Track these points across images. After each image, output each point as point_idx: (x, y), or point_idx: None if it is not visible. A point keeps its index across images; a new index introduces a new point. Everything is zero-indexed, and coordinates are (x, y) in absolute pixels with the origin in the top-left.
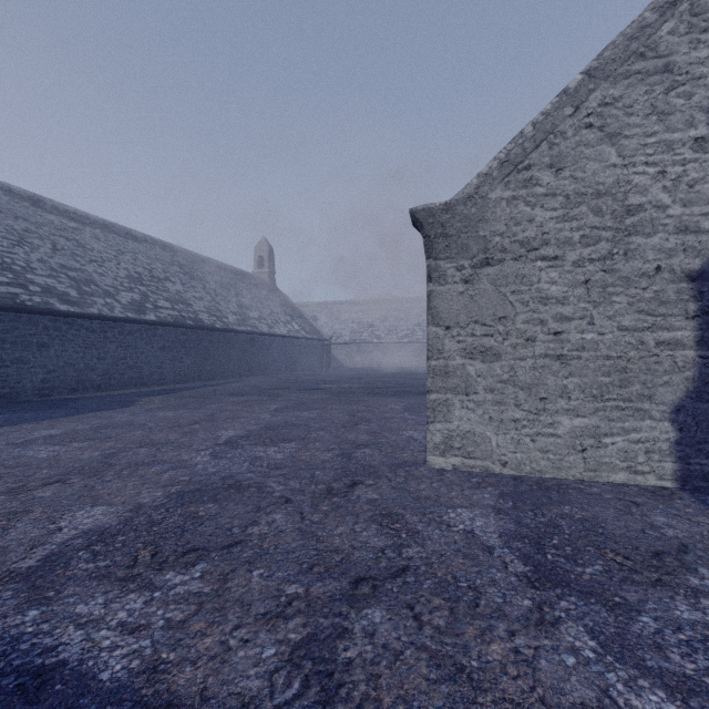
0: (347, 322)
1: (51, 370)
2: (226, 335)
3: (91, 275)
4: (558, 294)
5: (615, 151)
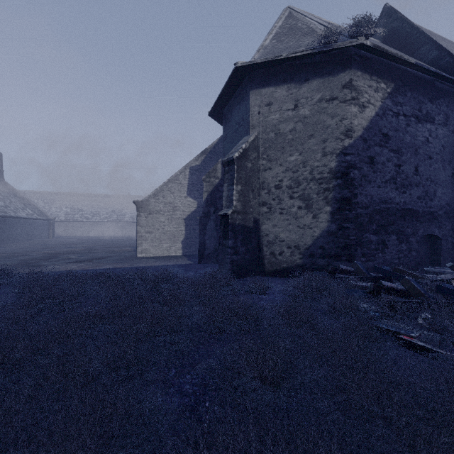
0: (62, 207)
1: None
2: None
3: None
4: (163, 221)
5: (173, 196)
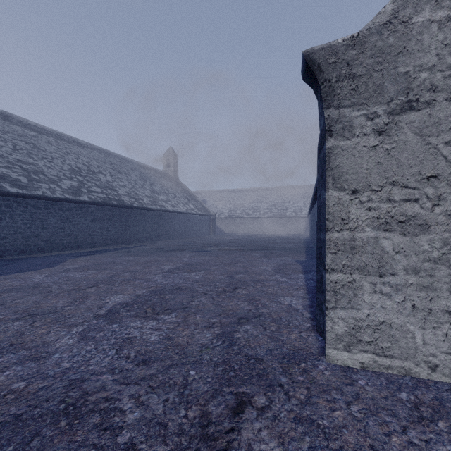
0: (226, 204)
1: (3, 237)
2: (141, 211)
3: (41, 167)
4: None
5: None
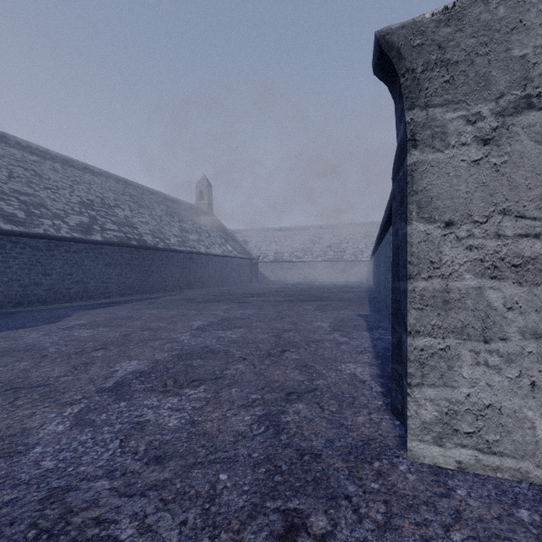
0: (271, 245)
1: None
2: (168, 254)
3: (43, 200)
4: None
5: None
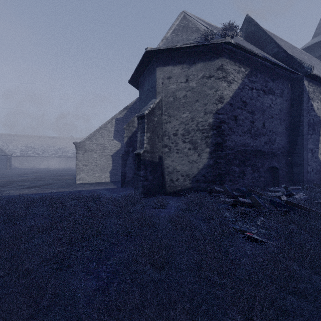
0: (17, 146)
1: None
2: None
3: None
4: (96, 157)
5: (103, 139)
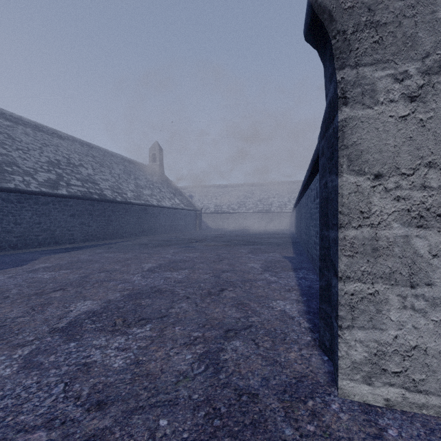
0: (212, 199)
1: None
2: (125, 206)
3: (15, 159)
4: None
5: None
